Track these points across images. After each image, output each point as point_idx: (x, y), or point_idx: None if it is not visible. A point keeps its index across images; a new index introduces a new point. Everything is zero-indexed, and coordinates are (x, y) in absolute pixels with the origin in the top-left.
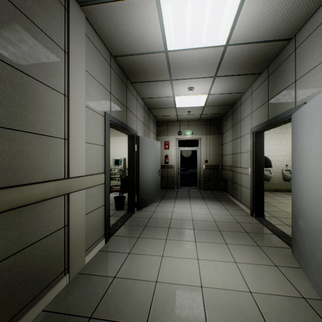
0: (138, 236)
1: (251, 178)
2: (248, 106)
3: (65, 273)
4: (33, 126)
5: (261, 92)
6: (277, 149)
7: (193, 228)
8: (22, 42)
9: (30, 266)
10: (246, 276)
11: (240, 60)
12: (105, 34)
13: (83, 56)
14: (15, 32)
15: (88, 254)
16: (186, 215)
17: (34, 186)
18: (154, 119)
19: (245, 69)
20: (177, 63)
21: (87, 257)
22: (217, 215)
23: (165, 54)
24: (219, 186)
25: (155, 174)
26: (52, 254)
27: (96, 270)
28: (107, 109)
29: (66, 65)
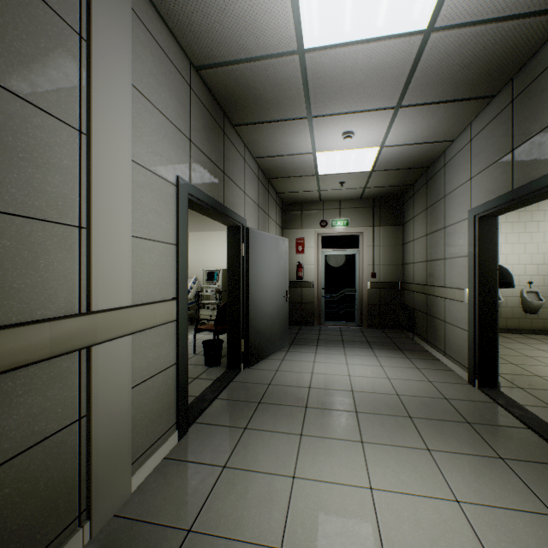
0: (244, 426)
1: (470, 310)
2: (463, 166)
3: (82, 522)
4: None
5: (495, 134)
6: (511, 251)
7: (356, 409)
8: None
9: None
10: (489, 544)
11: (454, 67)
12: (176, 15)
13: (127, 53)
14: None
15: (138, 469)
16: (339, 379)
17: None
18: (278, 198)
19: (463, 87)
20: (323, 78)
21: (137, 476)
22: (400, 381)
23: (299, 59)
24: (398, 322)
25: (278, 299)
26: (46, 485)
27: (152, 510)
28: (184, 171)
29: (83, 65)
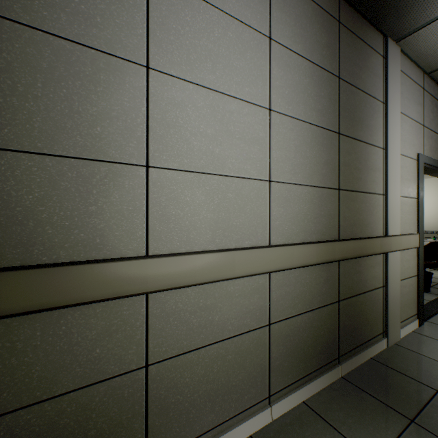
0: None
1: None
2: None
3: (383, 336)
4: (364, 186)
5: None
6: None
7: None
8: (358, 114)
9: (363, 312)
10: None
11: None
12: (423, 53)
13: (398, 96)
14: (355, 110)
15: (401, 328)
16: None
17: (368, 240)
18: None
19: None
20: None
21: (401, 331)
22: None
23: None
24: None
25: None
26: (374, 309)
27: (420, 350)
28: (419, 149)
29: (383, 116)
